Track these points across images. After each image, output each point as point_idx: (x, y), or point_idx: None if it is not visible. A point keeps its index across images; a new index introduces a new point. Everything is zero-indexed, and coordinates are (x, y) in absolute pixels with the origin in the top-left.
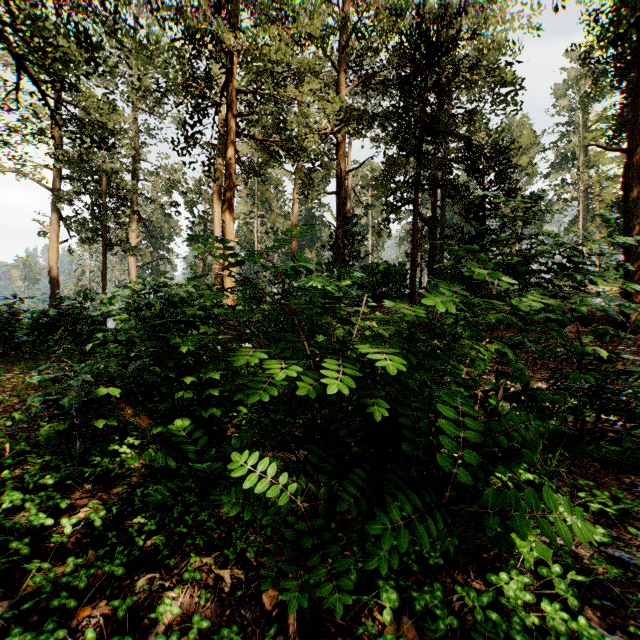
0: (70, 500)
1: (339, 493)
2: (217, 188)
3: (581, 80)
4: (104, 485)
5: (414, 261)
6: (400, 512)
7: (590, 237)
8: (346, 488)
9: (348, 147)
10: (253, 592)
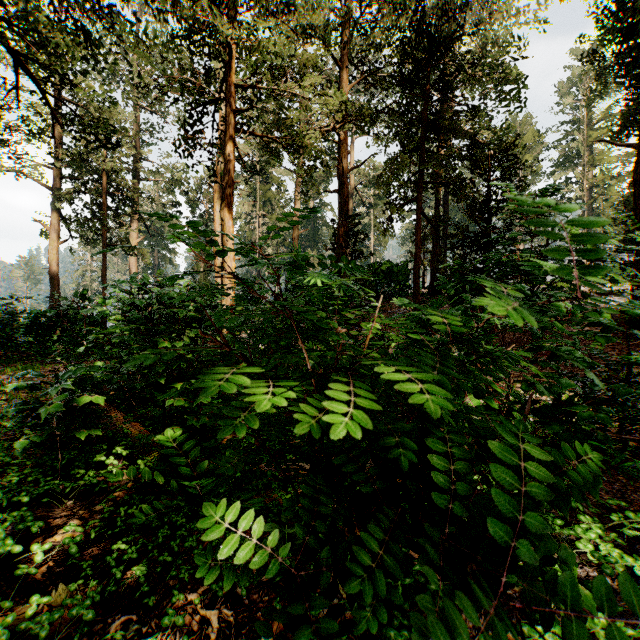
0: (44, 522)
1: (346, 563)
2: (218, 187)
3: (585, 78)
4: (87, 501)
5: (418, 260)
6: (445, 633)
7: (610, 233)
8: (355, 555)
9: (350, 146)
10: (243, 639)
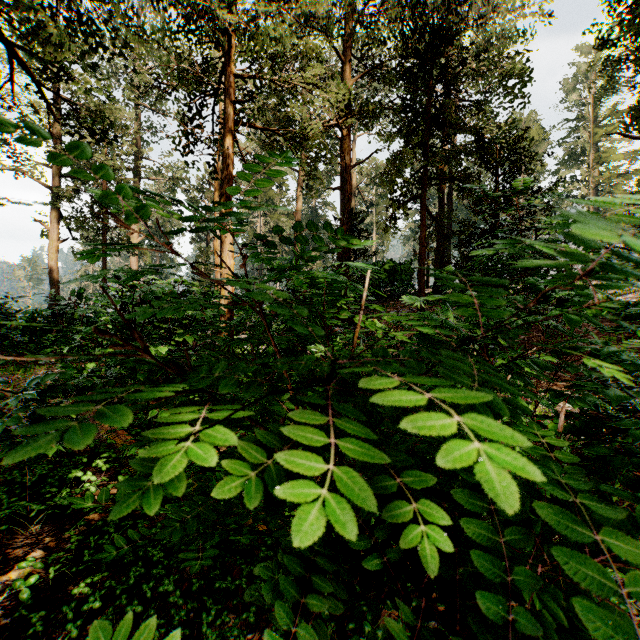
0: None
1: None
2: (218, 185)
3: (591, 74)
4: (56, 526)
5: (422, 258)
6: None
7: None
8: None
9: (352, 144)
10: None
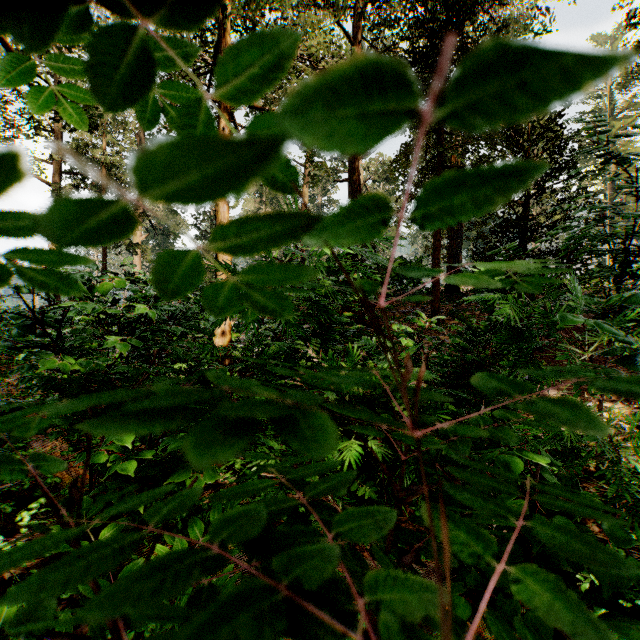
0: None
1: None
2: None
3: None
4: None
5: (437, 254)
6: None
7: None
8: None
9: None
10: None
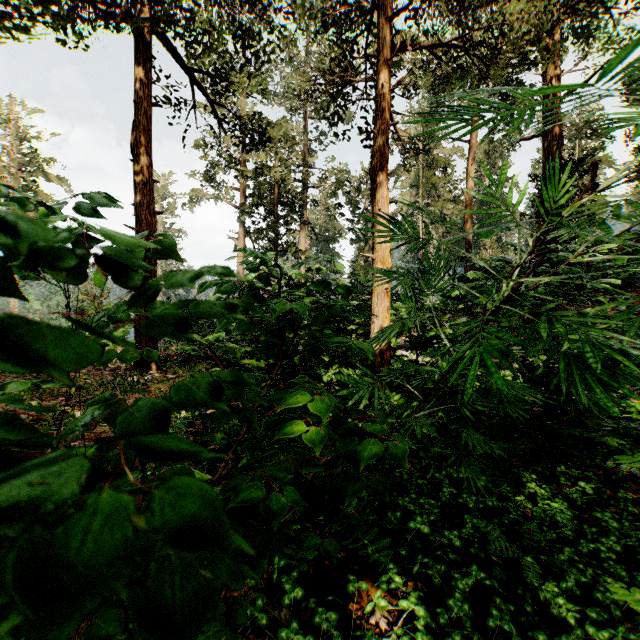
0: None
1: None
2: None
3: None
4: None
5: None
6: None
7: None
8: None
9: None
10: None
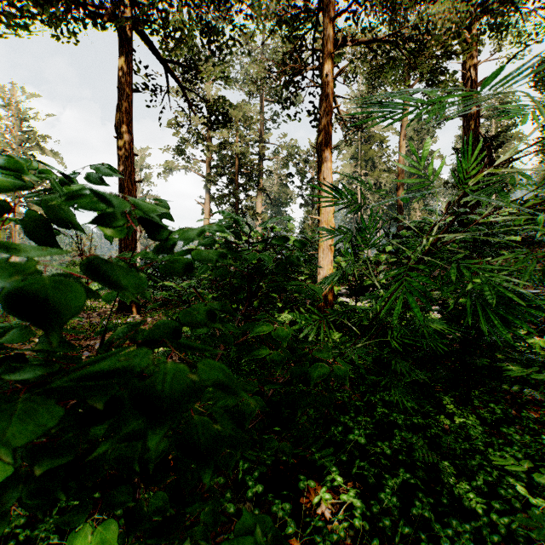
0: None
1: None
2: None
3: None
4: None
5: None
6: None
7: None
8: None
9: None
10: None
